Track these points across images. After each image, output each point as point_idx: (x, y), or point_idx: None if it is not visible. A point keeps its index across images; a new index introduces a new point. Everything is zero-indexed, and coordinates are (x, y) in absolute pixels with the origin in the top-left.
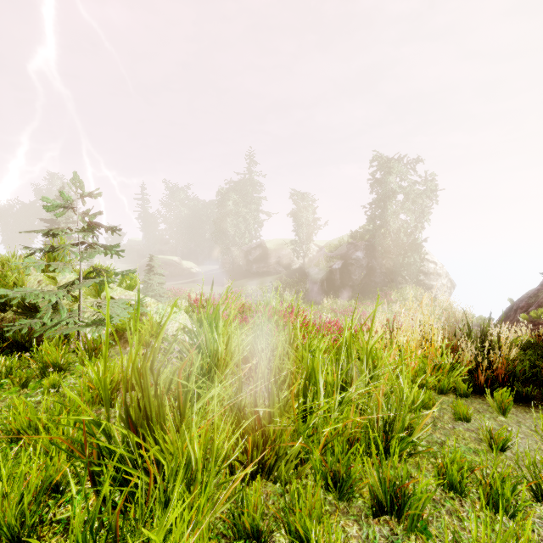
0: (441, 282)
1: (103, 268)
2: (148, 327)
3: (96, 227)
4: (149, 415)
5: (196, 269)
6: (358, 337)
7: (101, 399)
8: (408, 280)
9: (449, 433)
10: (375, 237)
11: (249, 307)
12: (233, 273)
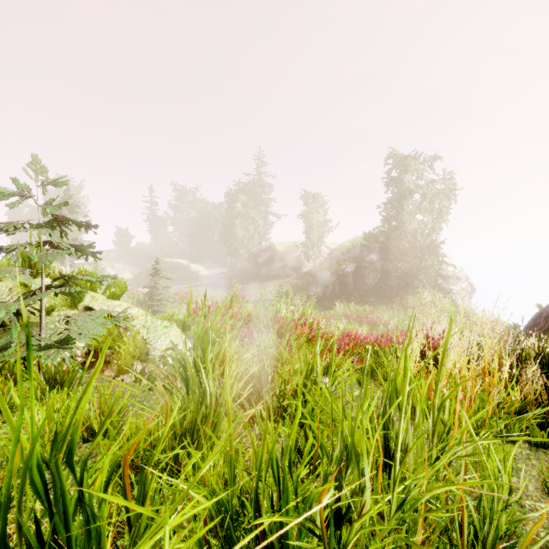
0: (461, 286)
1: (87, 273)
2: (131, 347)
3: (56, 222)
4: (64, 544)
5: (204, 272)
6: (385, 355)
7: (42, 460)
8: (425, 284)
9: (548, 522)
10: (390, 239)
11: (256, 317)
12: (242, 276)
